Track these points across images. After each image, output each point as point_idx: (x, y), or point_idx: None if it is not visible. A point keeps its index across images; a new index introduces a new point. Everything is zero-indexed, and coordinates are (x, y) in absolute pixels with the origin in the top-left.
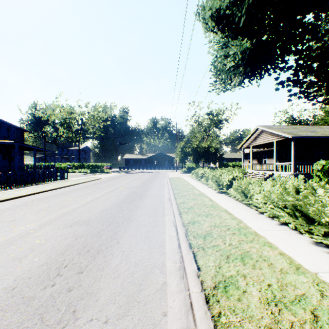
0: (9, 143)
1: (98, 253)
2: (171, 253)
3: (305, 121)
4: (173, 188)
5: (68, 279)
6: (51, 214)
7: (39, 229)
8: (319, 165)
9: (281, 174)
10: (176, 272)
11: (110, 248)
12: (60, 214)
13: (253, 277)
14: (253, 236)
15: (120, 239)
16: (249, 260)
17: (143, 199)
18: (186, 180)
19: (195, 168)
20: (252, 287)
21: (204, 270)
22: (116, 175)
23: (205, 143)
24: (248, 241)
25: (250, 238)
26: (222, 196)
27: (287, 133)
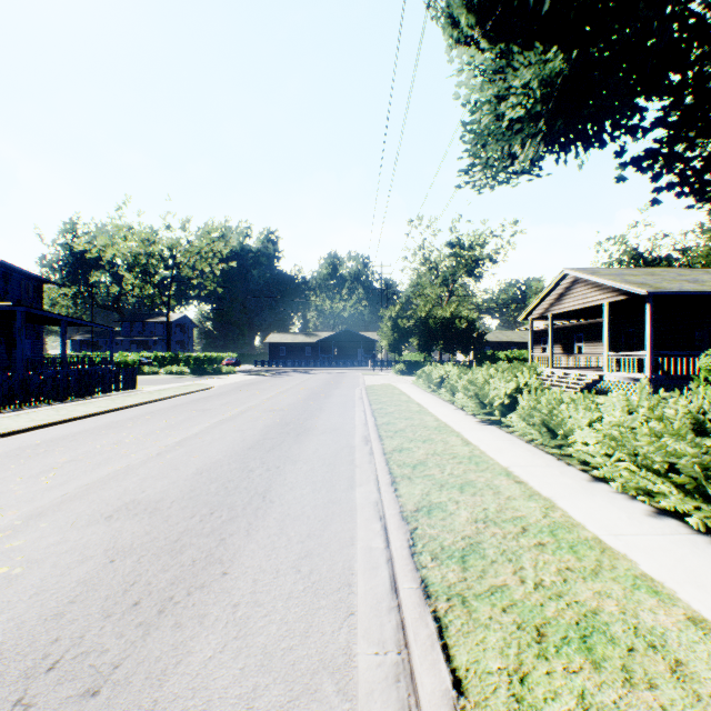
0: (2, 307)
1: (161, 614)
2: (371, 613)
3: (664, 260)
4: (375, 412)
5: None
6: (68, 481)
7: (23, 527)
8: None
9: (622, 378)
10: (386, 692)
11: (198, 592)
12: (91, 482)
13: None
14: (597, 555)
15: (230, 563)
16: (606, 649)
17: (303, 439)
18: (405, 392)
19: (424, 365)
20: None
21: (477, 690)
22: (248, 379)
23: (446, 308)
24: (587, 572)
25: (588, 561)
26: (492, 432)
27: (635, 285)
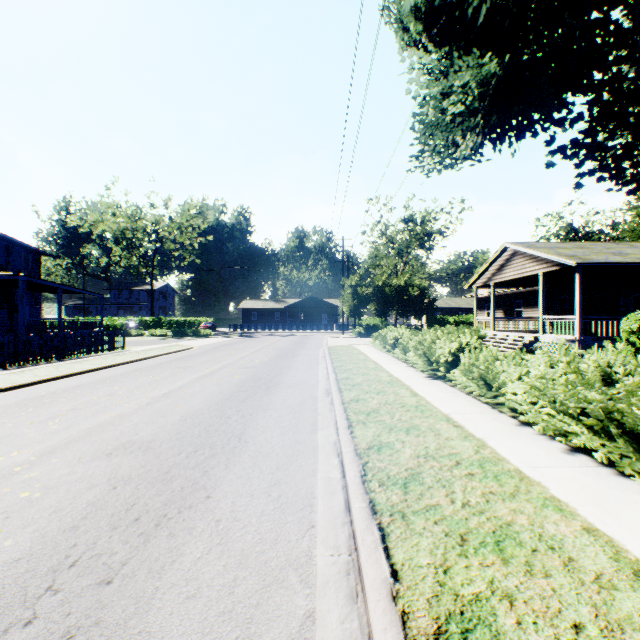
0: (6, 276)
1: (157, 527)
2: (328, 526)
3: (596, 234)
4: (336, 369)
5: (71, 603)
6: (72, 425)
7: (38, 461)
8: (634, 321)
9: (555, 339)
10: (338, 582)
11: (187, 511)
12: (92, 426)
13: (533, 601)
14: (516, 482)
15: (212, 489)
16: (514, 550)
17: (272, 391)
18: (363, 352)
19: (380, 328)
20: (533, 633)
21: (409, 578)
22: (223, 340)
23: (401, 277)
24: (506, 495)
25: (508, 486)
26: (437, 386)
27: (566, 257)
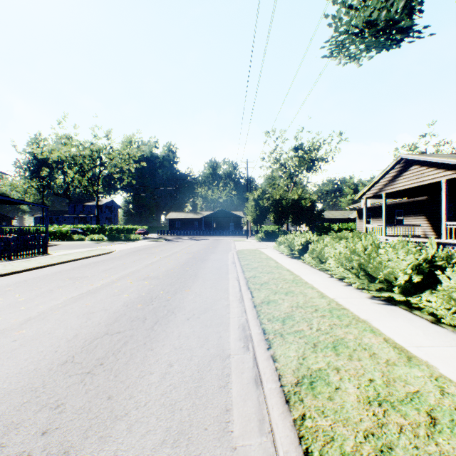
0: None
1: None
2: None
3: None
4: (249, 282)
5: None
6: None
7: None
8: None
9: None
10: None
11: None
12: None
13: None
14: None
15: None
16: None
17: (158, 333)
18: (271, 257)
19: (278, 234)
20: None
21: None
22: (146, 244)
23: (294, 192)
24: None
25: None
26: (411, 322)
27: None
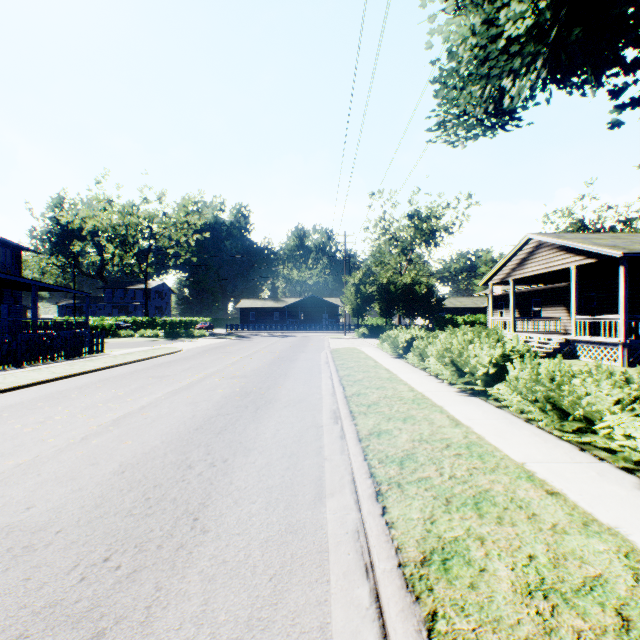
0: None
1: None
2: None
3: (608, 230)
4: (343, 380)
5: None
6: None
7: None
8: None
9: (591, 342)
10: None
11: None
12: None
13: None
14: None
15: None
16: None
17: (262, 415)
18: (371, 356)
19: (385, 329)
20: None
21: None
22: (217, 342)
23: (407, 275)
24: None
25: None
26: (479, 407)
27: (607, 247)
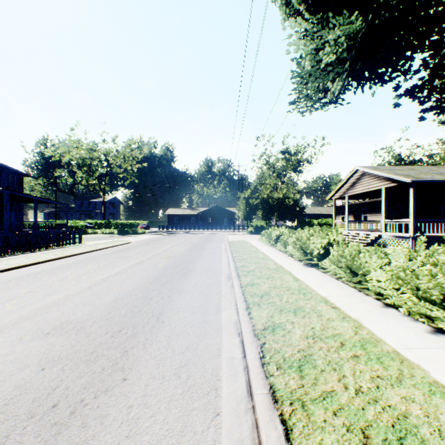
0: None
1: (72, 415)
2: (232, 414)
3: (417, 162)
4: (235, 259)
5: None
6: (24, 306)
7: None
8: None
9: (394, 236)
10: None
11: (103, 396)
12: (40, 307)
13: None
14: (398, 365)
15: (129, 370)
16: None
17: (187, 276)
18: (254, 245)
19: (265, 228)
20: None
21: None
22: (153, 237)
23: (280, 192)
24: (393, 379)
25: (393, 370)
26: (312, 272)
27: (403, 176)
